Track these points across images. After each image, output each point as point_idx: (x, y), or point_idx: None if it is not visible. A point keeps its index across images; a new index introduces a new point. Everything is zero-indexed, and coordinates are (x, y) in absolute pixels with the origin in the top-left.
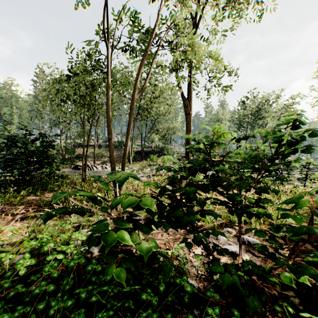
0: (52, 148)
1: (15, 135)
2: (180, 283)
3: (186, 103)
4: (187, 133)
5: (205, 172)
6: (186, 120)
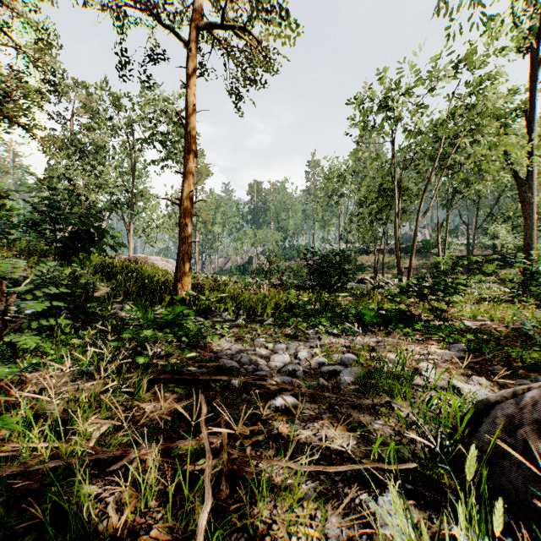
0: (348, 262)
1: (326, 254)
2: (417, 316)
3: (523, 187)
4: (525, 232)
5: (437, 277)
6: (524, 213)
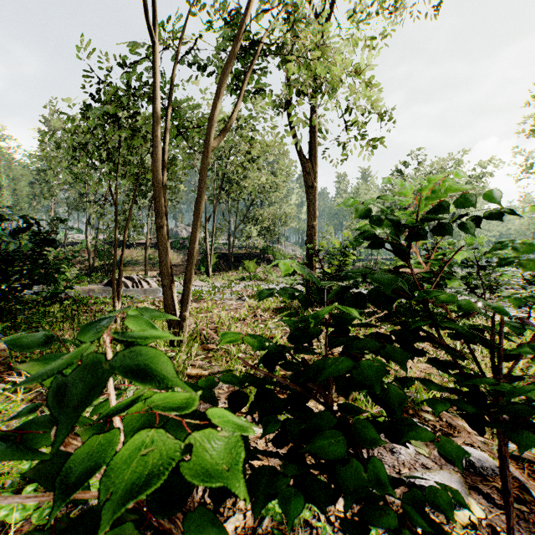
0: (56, 248)
1: None
2: None
3: (307, 168)
4: (309, 221)
5: (388, 305)
6: (308, 199)
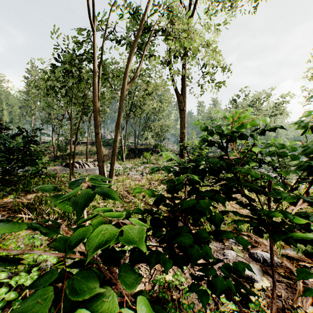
0: (37, 145)
1: None
2: None
3: (180, 99)
4: (181, 130)
5: (217, 175)
6: (180, 117)
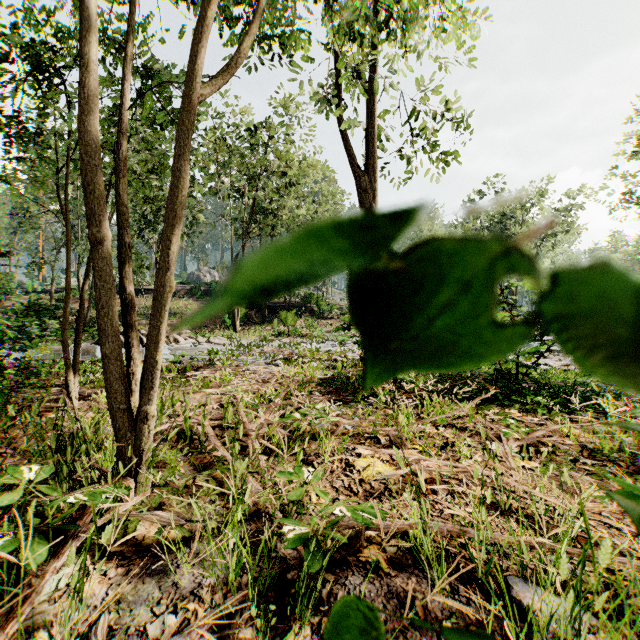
0: None
1: None
2: None
3: (363, 183)
4: None
5: None
6: None
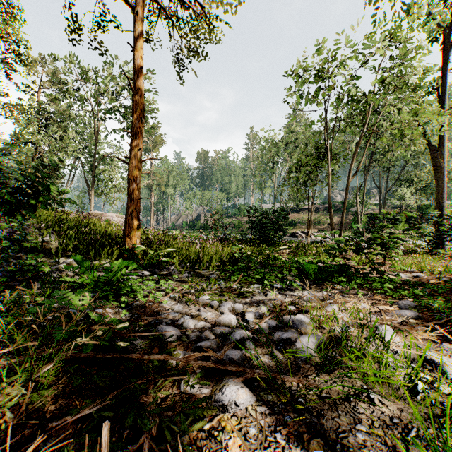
0: (284, 218)
1: (265, 211)
2: (355, 268)
3: (435, 153)
4: (436, 192)
5: (373, 232)
6: (436, 176)
